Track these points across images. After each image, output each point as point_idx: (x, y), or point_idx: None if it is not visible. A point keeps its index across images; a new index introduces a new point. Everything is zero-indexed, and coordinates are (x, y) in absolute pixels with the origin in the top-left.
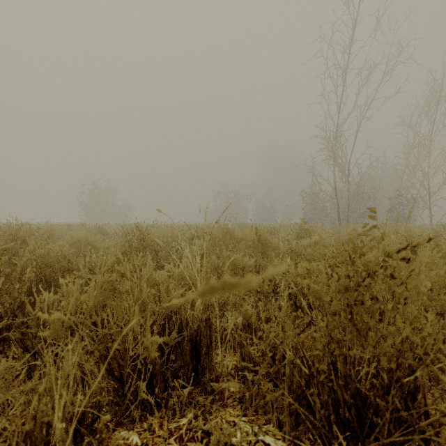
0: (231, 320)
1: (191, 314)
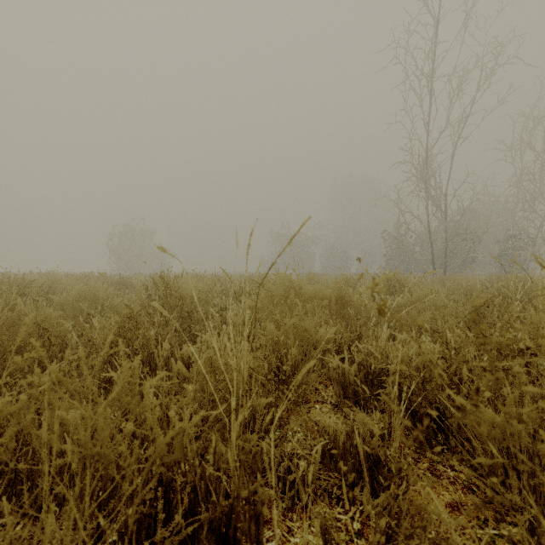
0: (301, 451)
1: (225, 450)
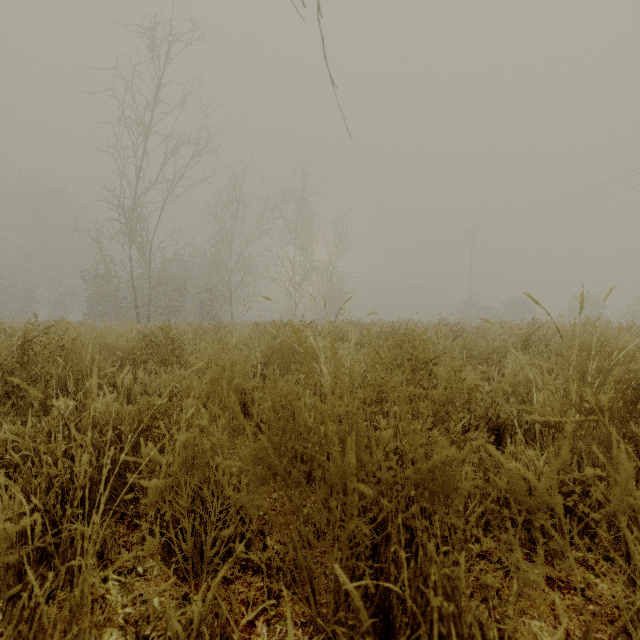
0: None
1: None
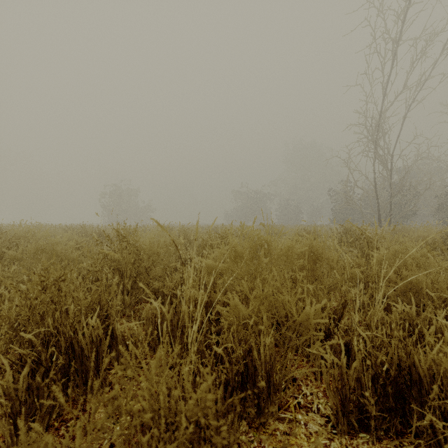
0: None
1: None
